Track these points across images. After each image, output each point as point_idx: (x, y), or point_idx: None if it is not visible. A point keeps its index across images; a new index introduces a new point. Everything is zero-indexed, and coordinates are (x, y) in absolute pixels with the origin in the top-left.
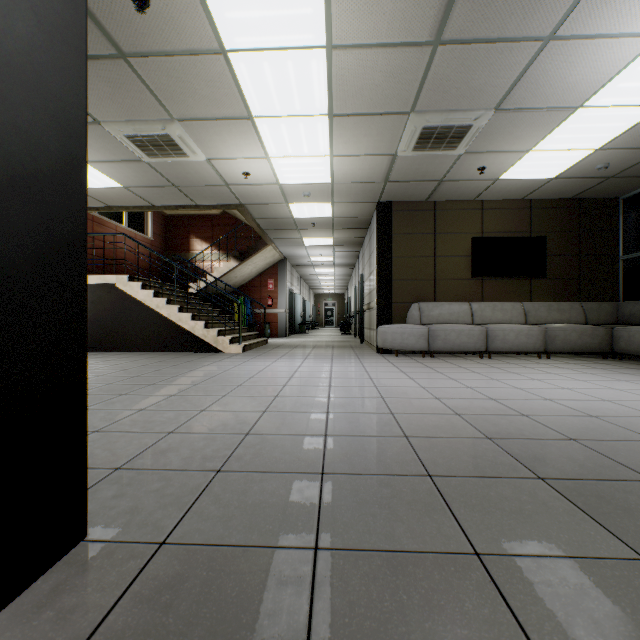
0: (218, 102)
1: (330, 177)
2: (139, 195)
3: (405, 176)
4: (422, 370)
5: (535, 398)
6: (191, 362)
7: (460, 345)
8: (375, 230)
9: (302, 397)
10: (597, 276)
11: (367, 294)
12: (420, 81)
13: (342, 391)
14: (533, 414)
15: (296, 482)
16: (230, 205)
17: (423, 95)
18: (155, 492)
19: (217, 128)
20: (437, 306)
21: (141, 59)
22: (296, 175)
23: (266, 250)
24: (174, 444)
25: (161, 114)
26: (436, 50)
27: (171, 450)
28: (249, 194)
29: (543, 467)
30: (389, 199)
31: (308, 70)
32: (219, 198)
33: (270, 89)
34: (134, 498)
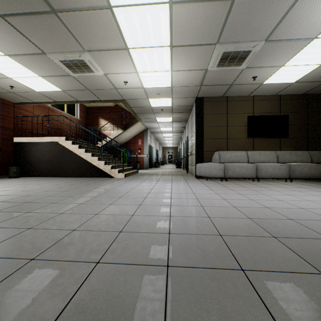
0: (109, 39)
1: (171, 83)
2: (70, 95)
3: (211, 82)
4: (222, 188)
5: (293, 207)
6: (96, 183)
7: (242, 174)
8: (194, 112)
9: (155, 205)
10: (317, 136)
11: (190, 147)
12: (223, 23)
13: (178, 201)
14: (296, 219)
15: (149, 274)
16: (118, 100)
17: (224, 32)
18: (50, 282)
19: (109, 55)
20: (228, 153)
21: (64, 13)
22: (152, 82)
23: (137, 124)
24: (74, 239)
25: (78, 47)
26: (233, 3)
27: (71, 244)
28: (127, 93)
29: (320, 263)
30: (202, 95)
31: (158, 18)
32: (112, 96)
33: (137, 31)
34: (34, 287)
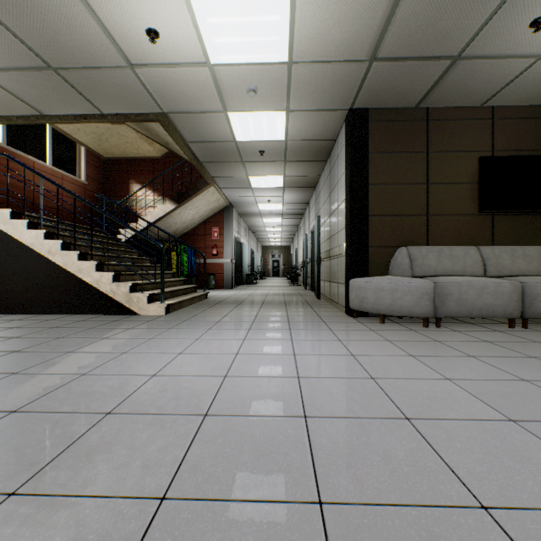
0: None
1: (287, 47)
2: (10, 91)
3: (406, 44)
4: (478, 370)
5: None
6: (57, 341)
7: (482, 308)
8: (342, 153)
9: None
10: None
11: (324, 240)
12: None
13: None
14: None
15: None
16: (148, 114)
17: None
18: None
19: None
20: (433, 251)
21: None
22: (234, 39)
23: (208, 192)
24: None
25: None
26: None
27: None
28: (169, 90)
29: None
30: (366, 103)
31: None
32: (128, 99)
33: None
34: None
